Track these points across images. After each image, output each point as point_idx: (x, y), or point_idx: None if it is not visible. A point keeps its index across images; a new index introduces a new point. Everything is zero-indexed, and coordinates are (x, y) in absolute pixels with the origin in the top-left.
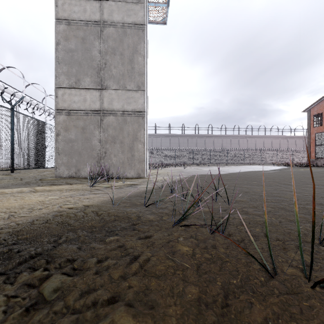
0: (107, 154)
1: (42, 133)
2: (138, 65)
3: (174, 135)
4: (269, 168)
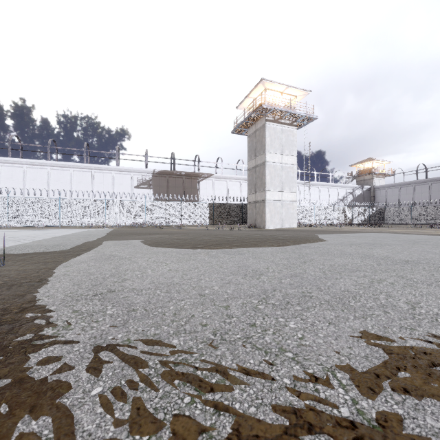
0: (256, 219)
1: None
2: (263, 180)
3: None
4: None
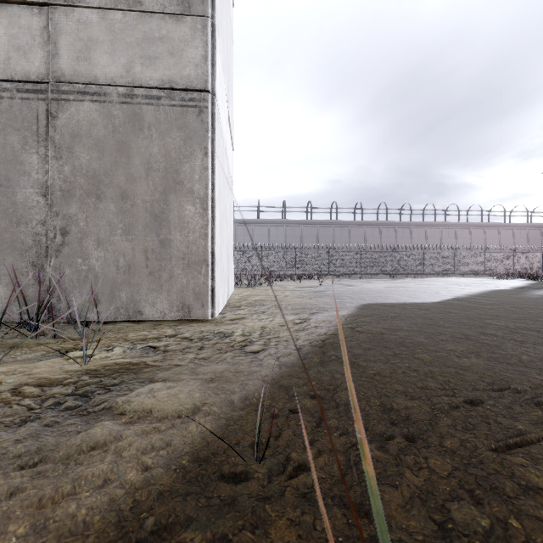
0: (69, 238)
1: None
2: None
3: (294, 222)
4: (502, 284)
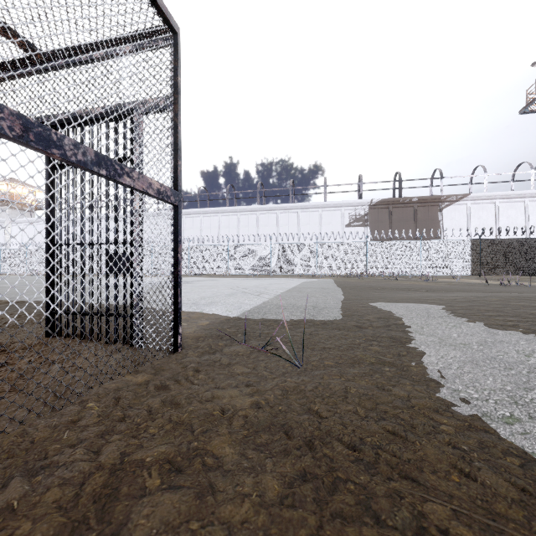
0: None
1: None
2: None
3: None
4: None
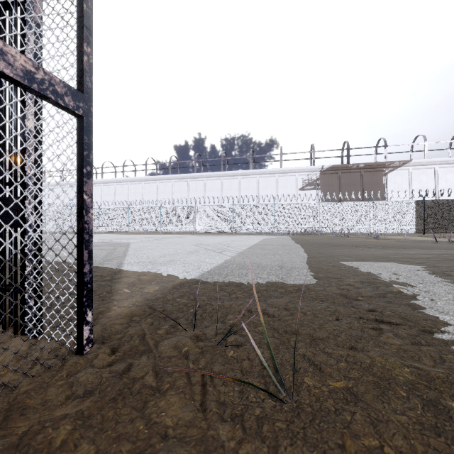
0: None
1: None
2: None
3: None
4: None
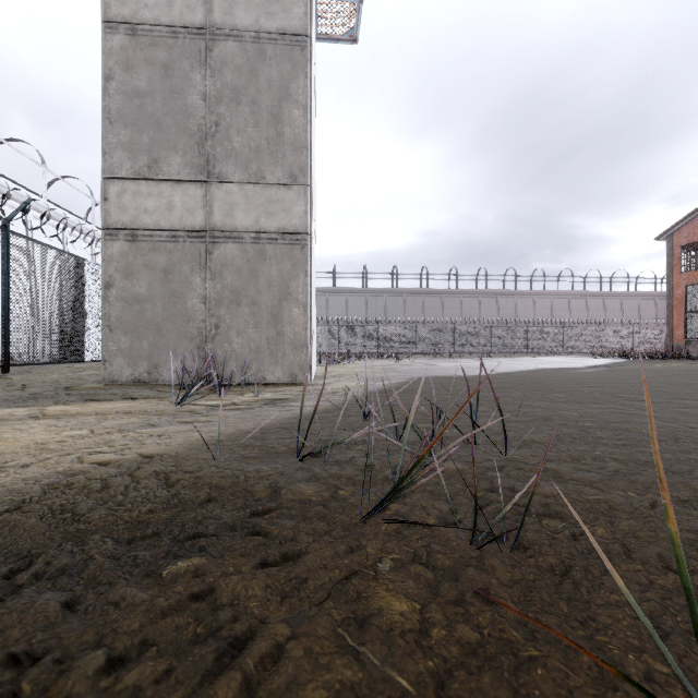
0: (220, 330)
1: (78, 283)
2: (292, 126)
3: (376, 291)
4: (585, 363)
